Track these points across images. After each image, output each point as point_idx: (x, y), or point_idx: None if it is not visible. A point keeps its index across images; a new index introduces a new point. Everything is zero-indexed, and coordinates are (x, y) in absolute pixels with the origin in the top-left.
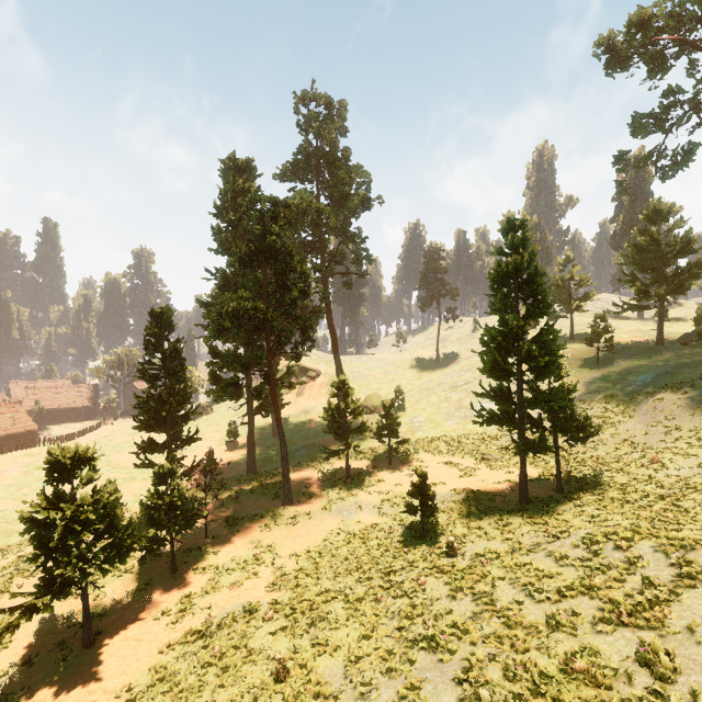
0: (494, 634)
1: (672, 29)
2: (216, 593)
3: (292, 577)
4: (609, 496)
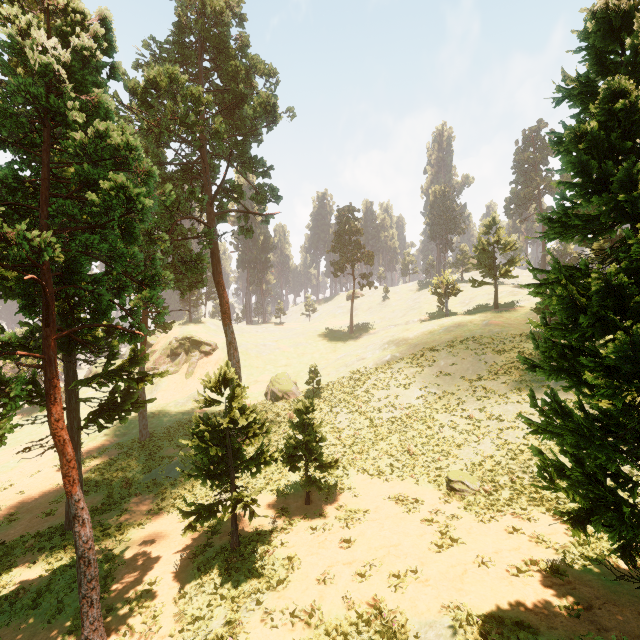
0: None
1: None
2: None
3: None
4: None
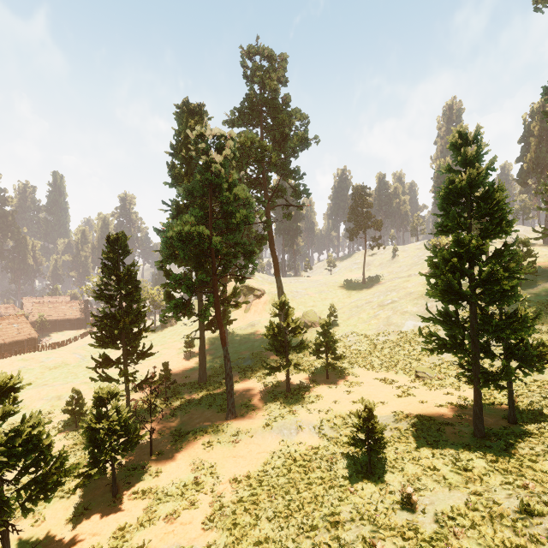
0: None
1: None
2: (151, 527)
3: (230, 512)
4: None
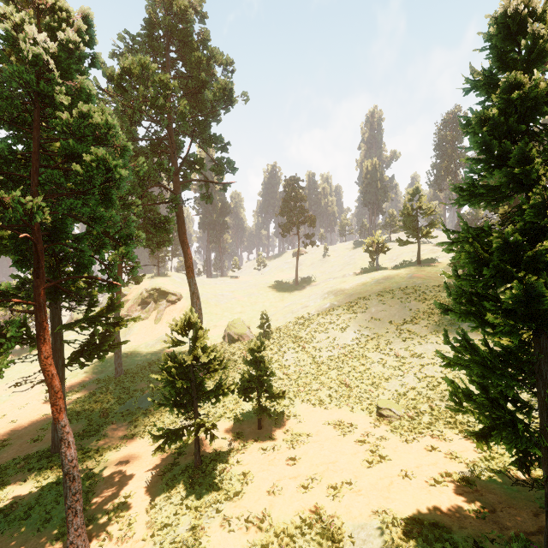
0: None
1: None
2: None
3: None
4: None
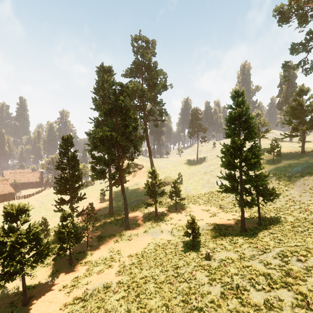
0: (235, 309)
1: (311, 2)
2: (90, 276)
3: (128, 268)
4: (285, 228)
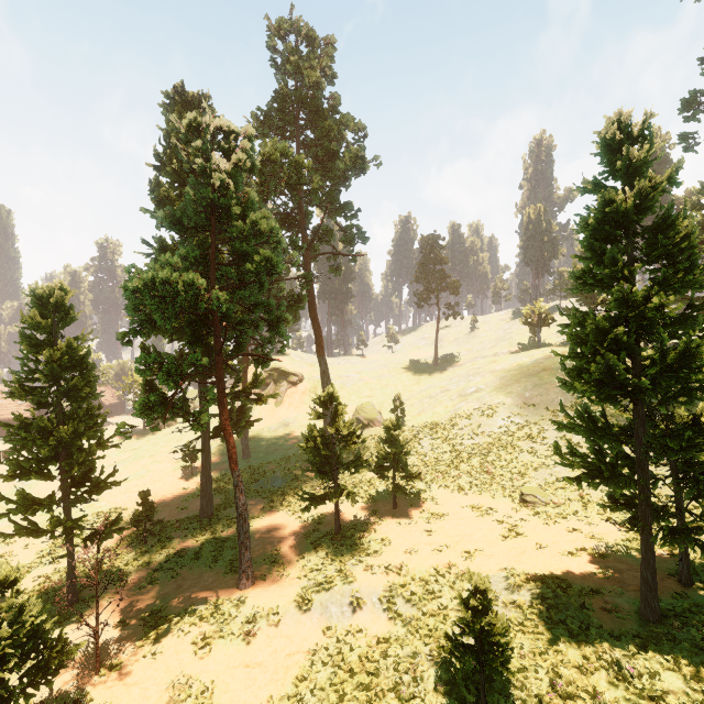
0: None
1: None
2: None
3: None
4: None
